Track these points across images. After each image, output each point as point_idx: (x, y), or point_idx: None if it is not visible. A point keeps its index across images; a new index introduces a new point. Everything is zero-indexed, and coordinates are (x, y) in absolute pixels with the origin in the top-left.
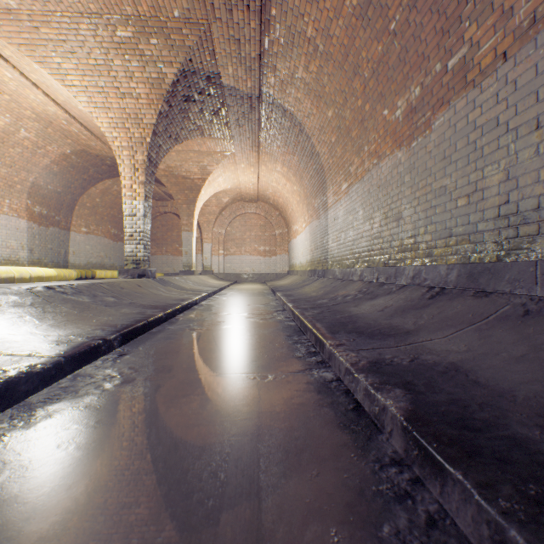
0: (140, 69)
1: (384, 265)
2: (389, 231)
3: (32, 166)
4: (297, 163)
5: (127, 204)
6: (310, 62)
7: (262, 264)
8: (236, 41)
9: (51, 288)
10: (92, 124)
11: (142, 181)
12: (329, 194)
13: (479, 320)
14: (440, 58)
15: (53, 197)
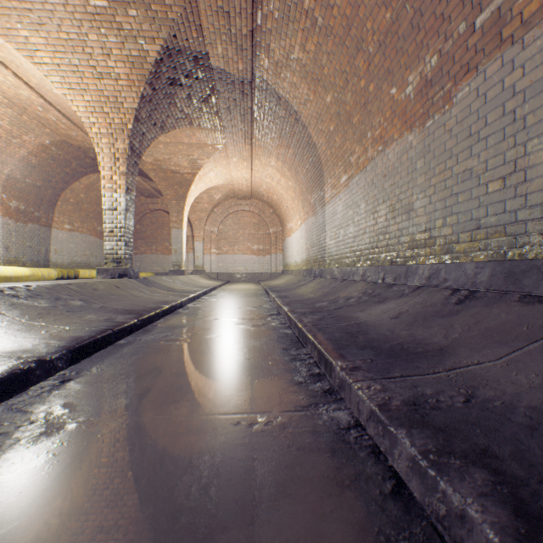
0: (119, 45)
1: (391, 264)
2: (397, 225)
3: (7, 157)
4: (292, 156)
5: (106, 197)
6: (308, 39)
7: (255, 263)
8: (225, 13)
9: None
10: (70, 111)
11: (123, 172)
12: (326, 188)
13: (542, 335)
14: (465, 16)
15: (31, 191)
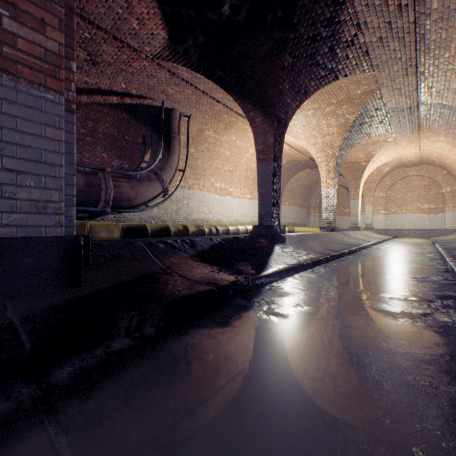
0: (334, 121)
1: None
2: None
3: None
4: None
5: (323, 191)
6: None
7: (425, 221)
8: (397, 89)
9: (309, 234)
10: (300, 148)
11: (332, 177)
12: None
13: None
14: None
15: None
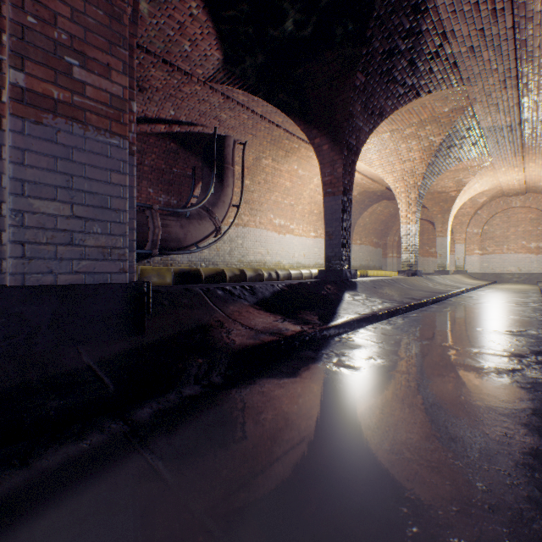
0: (416, 144)
1: None
2: None
3: None
4: None
5: (402, 228)
6: None
7: (532, 263)
8: (494, 105)
9: (385, 280)
10: (374, 176)
11: (413, 211)
12: None
13: None
14: None
15: None
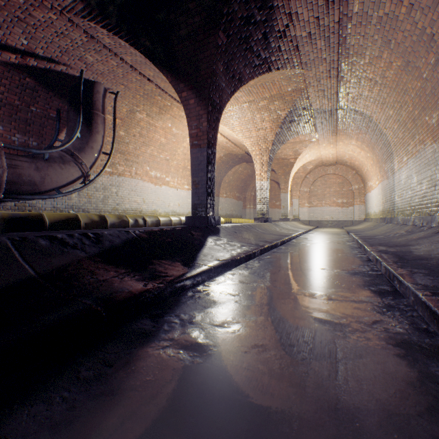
0: (268, 116)
1: (427, 215)
2: (430, 193)
3: None
4: (368, 139)
5: (257, 183)
6: (372, 88)
7: (339, 213)
8: (322, 90)
9: (245, 225)
10: (236, 141)
11: (265, 170)
12: (394, 162)
13: None
14: None
15: None
